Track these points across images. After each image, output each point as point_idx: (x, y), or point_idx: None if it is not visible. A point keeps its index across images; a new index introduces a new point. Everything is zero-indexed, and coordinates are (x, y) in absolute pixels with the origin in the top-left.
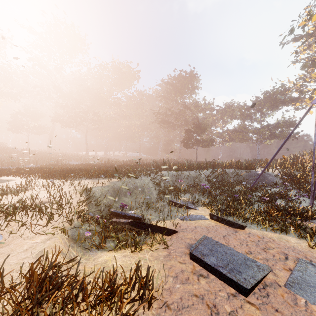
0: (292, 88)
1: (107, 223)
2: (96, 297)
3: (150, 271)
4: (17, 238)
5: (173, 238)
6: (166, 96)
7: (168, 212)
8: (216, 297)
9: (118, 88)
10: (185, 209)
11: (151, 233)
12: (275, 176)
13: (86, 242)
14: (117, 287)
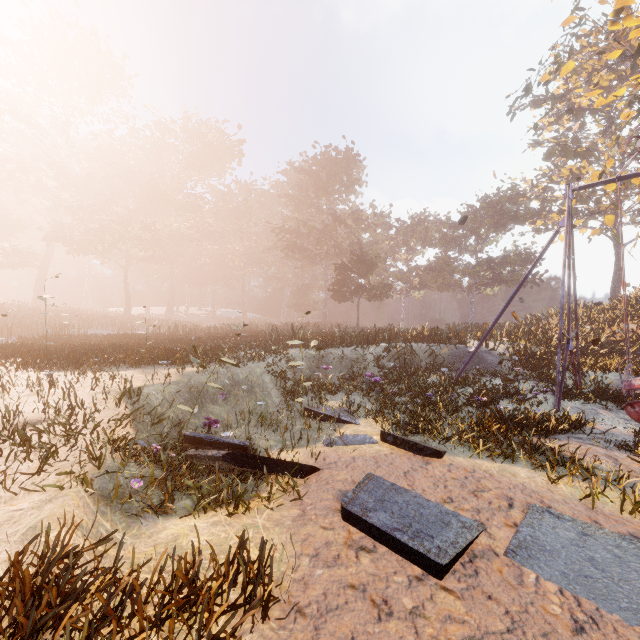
0: (530, 192)
1: (177, 459)
2: (158, 609)
3: (266, 549)
4: None
5: (311, 482)
6: (297, 195)
7: (301, 431)
8: (388, 585)
9: (198, 174)
10: (334, 423)
11: (267, 475)
12: (499, 355)
13: (133, 501)
14: (201, 584)
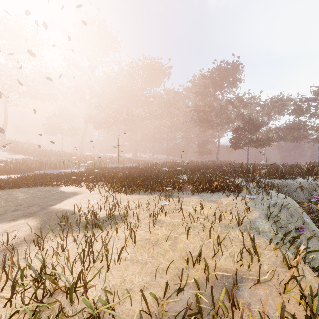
0: None
1: None
2: None
3: None
4: None
5: None
6: (203, 91)
7: None
8: None
9: (149, 86)
10: None
11: None
12: None
13: None
14: None
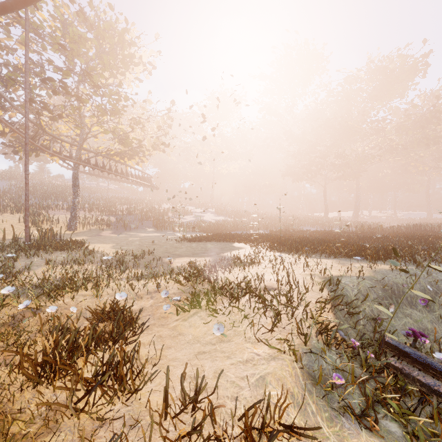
0: None
1: (374, 357)
2: None
3: None
4: (238, 334)
5: None
6: None
7: None
8: None
9: (379, 102)
10: None
11: None
12: None
13: (334, 391)
14: None
